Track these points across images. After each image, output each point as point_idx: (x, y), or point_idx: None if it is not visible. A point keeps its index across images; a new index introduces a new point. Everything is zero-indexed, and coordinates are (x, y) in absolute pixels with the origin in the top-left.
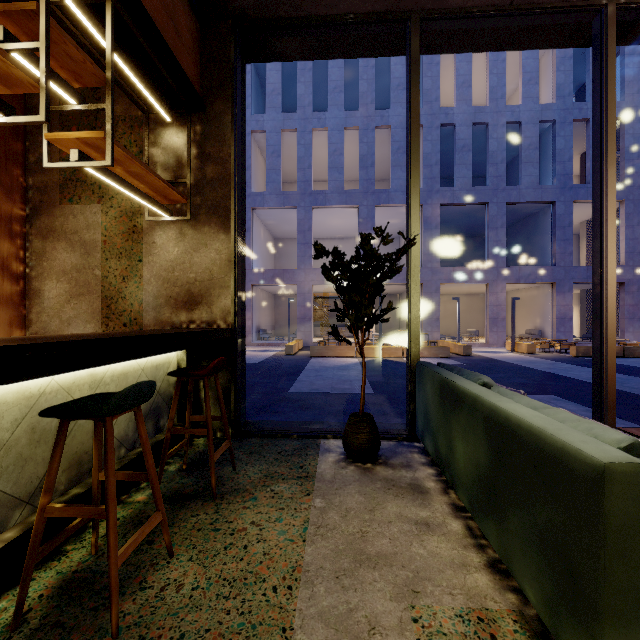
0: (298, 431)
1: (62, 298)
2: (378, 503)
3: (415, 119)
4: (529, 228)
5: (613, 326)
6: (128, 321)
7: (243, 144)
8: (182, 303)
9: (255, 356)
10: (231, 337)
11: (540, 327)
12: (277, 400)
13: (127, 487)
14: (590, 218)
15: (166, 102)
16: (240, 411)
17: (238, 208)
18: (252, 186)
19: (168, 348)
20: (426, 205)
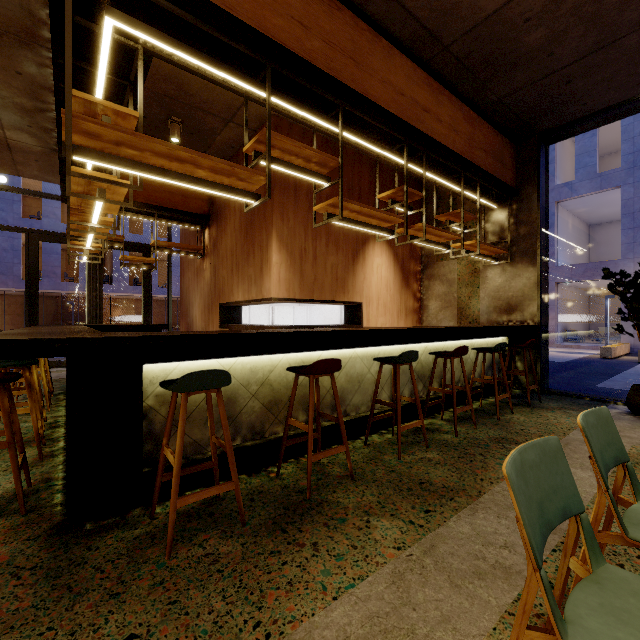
0: (590, 396)
1: (437, 309)
2: None
3: None
4: None
5: None
6: (471, 321)
7: (545, 203)
8: (503, 310)
9: (559, 356)
10: (537, 330)
11: None
12: (580, 389)
13: (483, 396)
14: None
15: (495, 199)
16: (543, 378)
17: (542, 249)
18: (556, 178)
19: (499, 335)
20: None
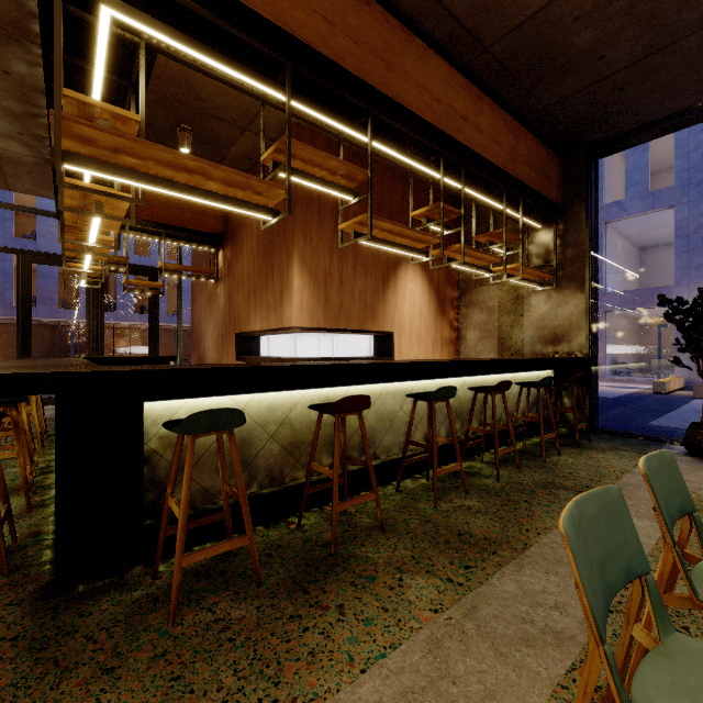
0: (644, 435)
1: (476, 339)
2: (700, 470)
3: None
4: None
5: None
6: (514, 352)
7: (595, 223)
8: (549, 341)
9: (608, 391)
10: (585, 363)
11: None
12: (632, 427)
13: (527, 435)
14: None
15: (539, 218)
16: (593, 416)
17: (591, 274)
18: (605, 197)
19: (544, 368)
20: None
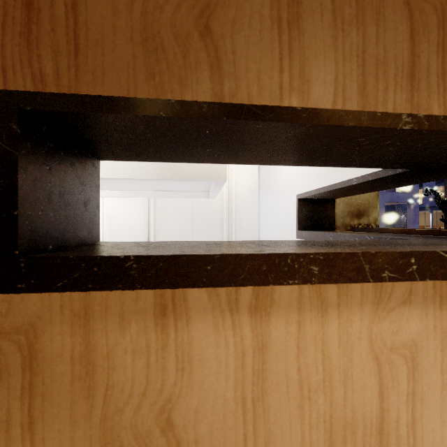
0: None
1: None
2: None
3: None
4: None
5: None
6: None
7: None
8: (355, 215)
9: None
10: None
11: None
12: None
13: None
14: None
15: None
16: None
17: None
18: None
19: None
20: None
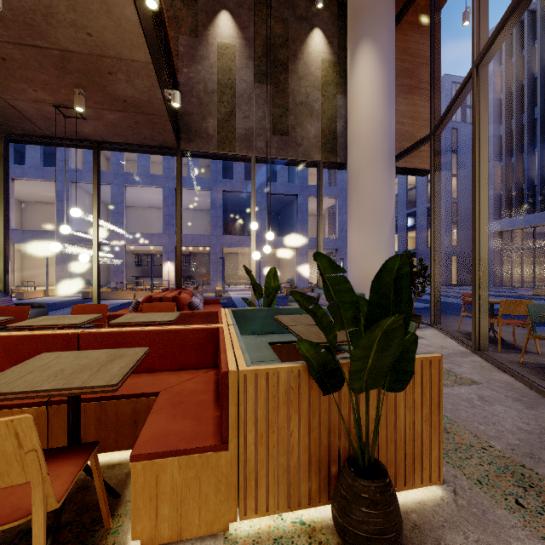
0: None
1: None
2: None
3: (2, 181)
4: (290, 210)
5: (96, 275)
6: None
7: None
8: None
9: (53, 300)
10: None
11: (293, 277)
12: None
13: None
14: (329, 206)
15: None
16: None
17: None
18: (72, 163)
19: None
20: (213, 190)
